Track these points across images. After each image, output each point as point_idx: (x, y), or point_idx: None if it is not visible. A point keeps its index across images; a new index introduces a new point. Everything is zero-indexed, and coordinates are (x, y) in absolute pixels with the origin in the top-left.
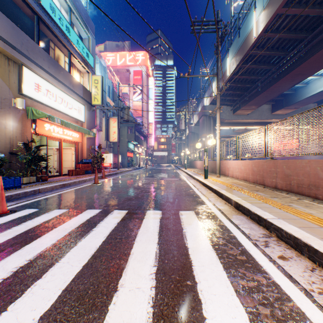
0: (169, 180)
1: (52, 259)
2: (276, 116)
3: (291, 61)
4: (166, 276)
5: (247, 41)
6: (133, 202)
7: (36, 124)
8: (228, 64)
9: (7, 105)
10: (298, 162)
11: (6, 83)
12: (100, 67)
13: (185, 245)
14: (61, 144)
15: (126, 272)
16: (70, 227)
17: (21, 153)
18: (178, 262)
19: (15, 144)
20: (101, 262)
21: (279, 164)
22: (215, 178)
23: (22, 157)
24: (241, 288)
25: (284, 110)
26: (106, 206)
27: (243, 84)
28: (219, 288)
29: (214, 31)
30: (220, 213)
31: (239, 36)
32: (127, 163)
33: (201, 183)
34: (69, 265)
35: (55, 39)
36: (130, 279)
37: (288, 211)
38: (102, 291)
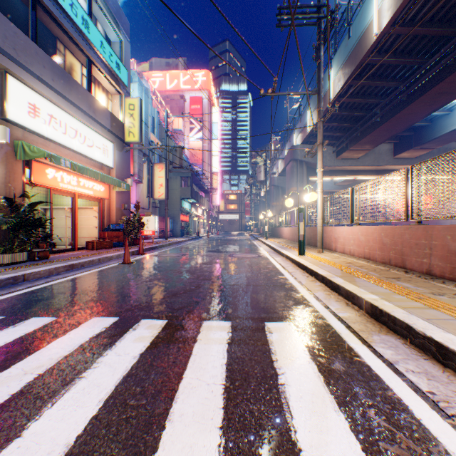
0: (243, 257)
1: None
2: (401, 160)
3: (432, 72)
4: None
5: (362, 42)
6: (181, 300)
7: (31, 169)
8: (332, 81)
9: None
10: None
11: None
12: (139, 88)
13: (292, 438)
14: (75, 201)
15: None
16: (37, 369)
17: (5, 215)
18: None
19: None
20: None
21: (437, 233)
22: (316, 254)
23: (1, 221)
24: None
25: (413, 152)
26: (130, 309)
27: (353, 111)
28: None
29: (314, 23)
30: (344, 327)
31: (349, 35)
32: (181, 231)
33: (295, 263)
34: None
35: (64, 37)
36: None
37: None
38: None
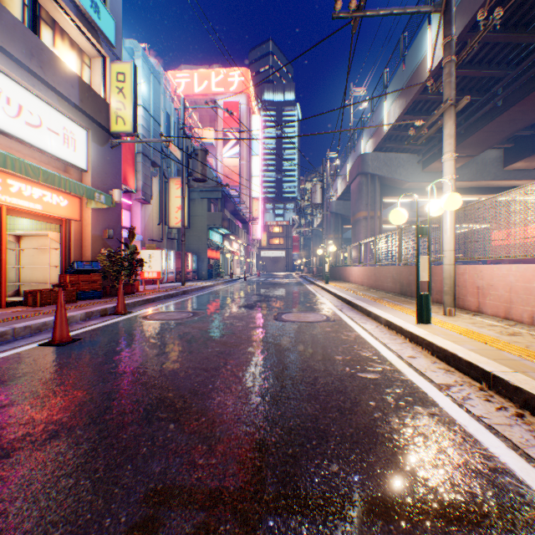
0: (301, 322)
1: None
2: (514, 173)
3: None
4: None
5: None
6: None
7: None
8: (431, 44)
9: None
10: None
11: None
12: (144, 67)
13: None
14: (0, 220)
15: None
16: None
17: None
18: None
19: None
20: None
21: None
22: (450, 320)
23: None
24: None
25: (534, 160)
26: None
27: (458, 94)
28: None
29: None
30: None
31: None
32: (208, 271)
33: (426, 347)
34: None
35: None
36: None
37: None
38: None
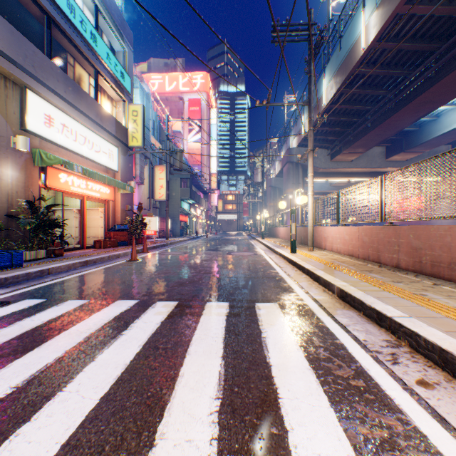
0: (240, 255)
1: (52, 385)
2: (393, 163)
3: (416, 83)
4: (236, 417)
5: (351, 55)
6: (187, 288)
7: (46, 174)
8: (325, 89)
9: (4, 146)
10: (432, 229)
11: (1, 114)
12: (140, 94)
13: (267, 360)
14: (84, 203)
15: (171, 410)
16: (88, 330)
17: (25, 216)
18: (255, 391)
19: (15, 202)
20: (130, 391)
21: (403, 232)
22: (307, 252)
23: (25, 222)
24: (363, 441)
25: (404, 155)
26: (146, 294)
27: (346, 116)
28: (326, 441)
29: (305, 39)
30: (317, 306)
31: (340, 47)
32: (180, 231)
33: (286, 259)
34: (78, 397)
35: (75, 51)
36: (176, 423)
37: (424, 305)
38: (128, 447)
